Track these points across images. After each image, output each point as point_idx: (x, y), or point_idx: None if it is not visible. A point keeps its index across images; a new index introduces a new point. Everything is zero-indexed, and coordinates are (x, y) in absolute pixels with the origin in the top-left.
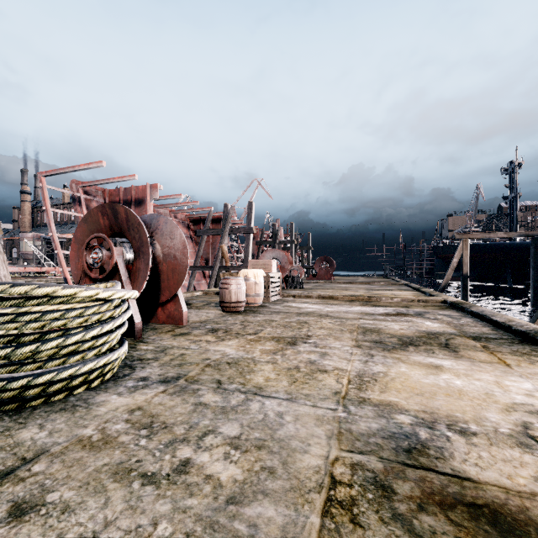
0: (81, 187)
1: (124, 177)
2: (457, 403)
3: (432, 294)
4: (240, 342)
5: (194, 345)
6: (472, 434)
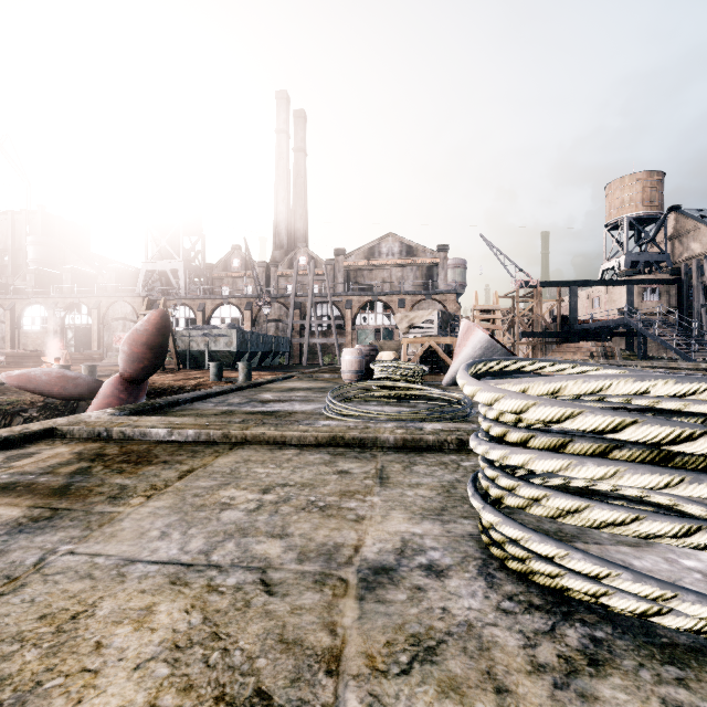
0: None
1: None
2: None
3: None
4: None
5: None
6: None
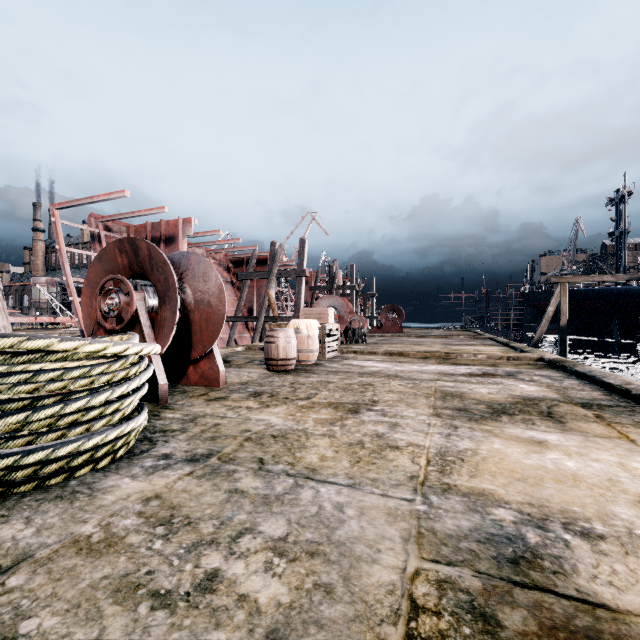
0: (101, 221)
1: (152, 210)
2: (573, 492)
3: (524, 350)
4: (289, 409)
5: (232, 413)
6: (599, 537)
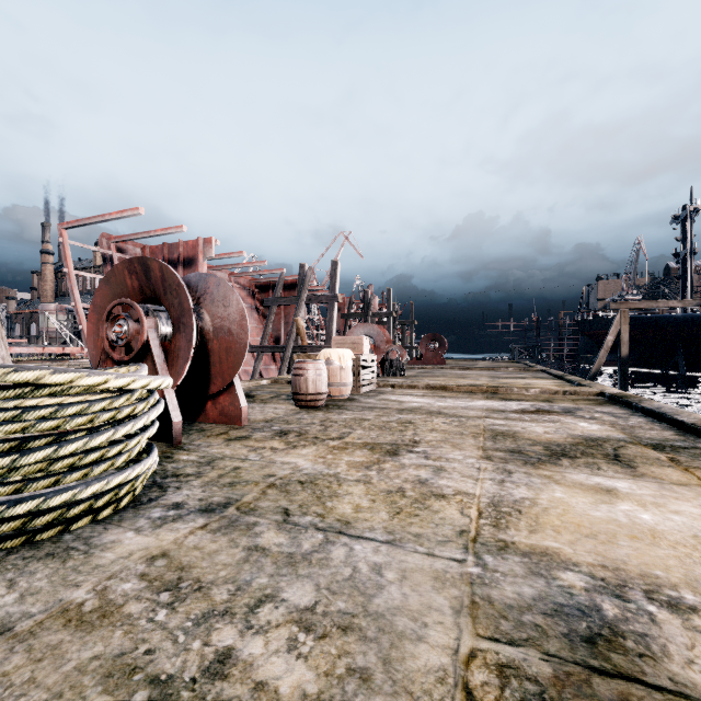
0: (113, 242)
1: (169, 229)
2: (653, 552)
3: (582, 384)
4: (319, 450)
5: (254, 455)
6: (690, 609)
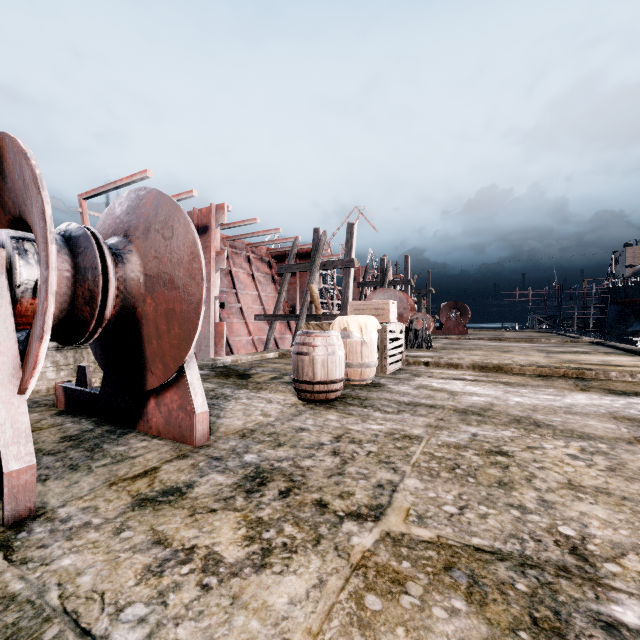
0: None
1: (181, 195)
2: None
3: None
4: (325, 591)
5: (140, 608)
6: None
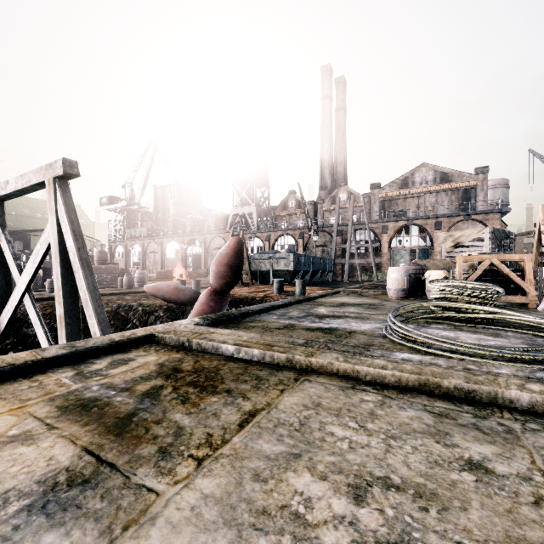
0: None
1: None
2: None
3: None
4: None
5: None
6: None
